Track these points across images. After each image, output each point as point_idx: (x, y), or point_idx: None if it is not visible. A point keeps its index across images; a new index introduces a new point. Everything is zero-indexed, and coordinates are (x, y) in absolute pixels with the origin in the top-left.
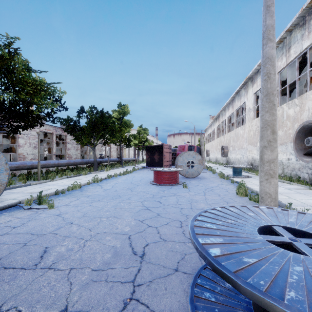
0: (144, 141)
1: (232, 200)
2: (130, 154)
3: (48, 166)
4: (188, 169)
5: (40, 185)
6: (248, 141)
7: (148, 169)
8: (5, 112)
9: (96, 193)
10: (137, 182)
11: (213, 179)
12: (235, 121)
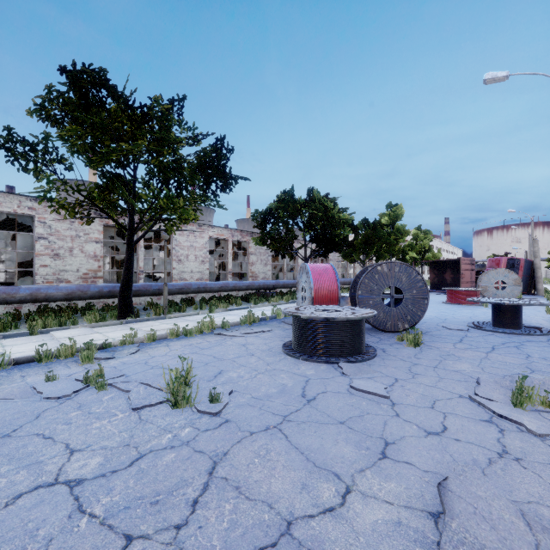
0: (423, 251)
1: (533, 315)
2: None
3: None
4: (497, 291)
5: None
6: None
7: (435, 293)
8: (319, 242)
9: None
10: None
11: None
12: None
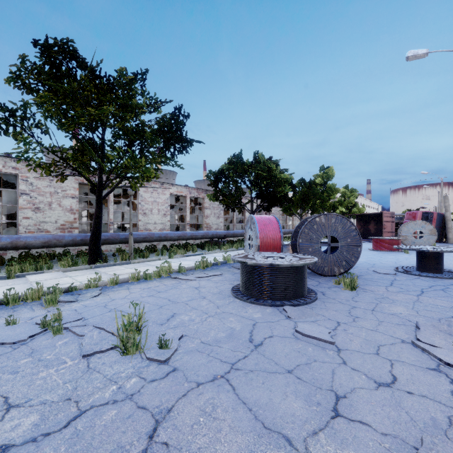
0: (350, 206)
1: (449, 260)
2: None
3: None
4: (415, 240)
5: None
6: None
7: None
8: (263, 198)
9: None
10: None
11: None
12: None
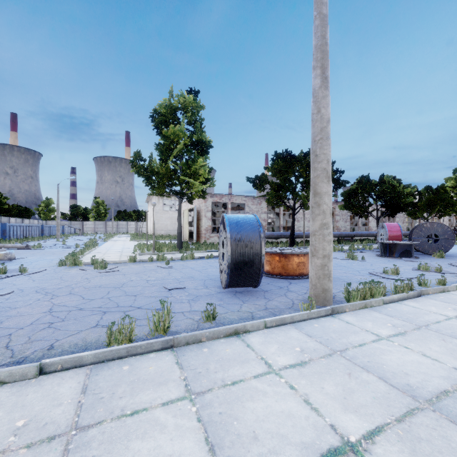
0: None
1: None
2: None
3: None
4: None
5: None
6: None
7: None
8: (387, 207)
9: None
10: None
11: None
12: None
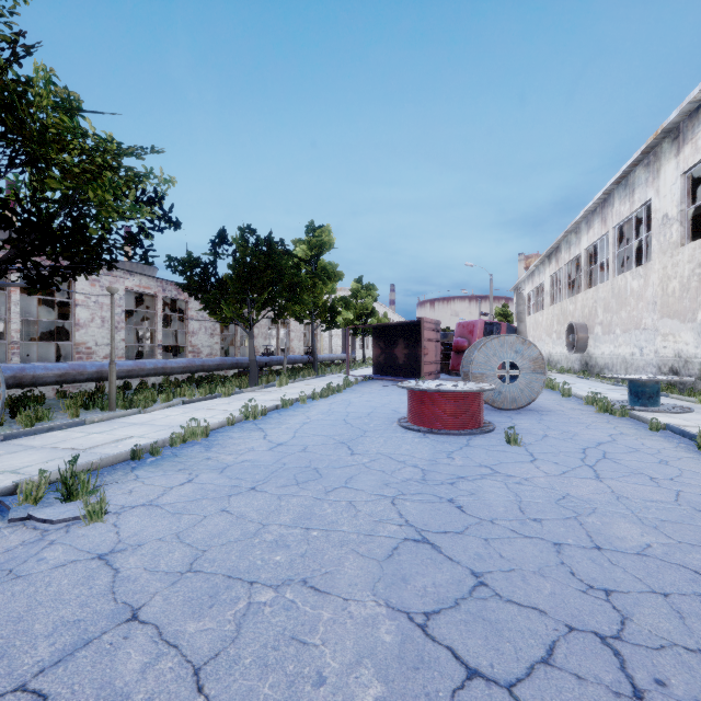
0: (366, 314)
1: None
2: (334, 346)
3: (140, 375)
4: (502, 386)
5: (109, 426)
6: (660, 307)
7: (381, 383)
8: (15, 229)
9: (247, 458)
10: (361, 419)
11: (580, 415)
12: (612, 256)
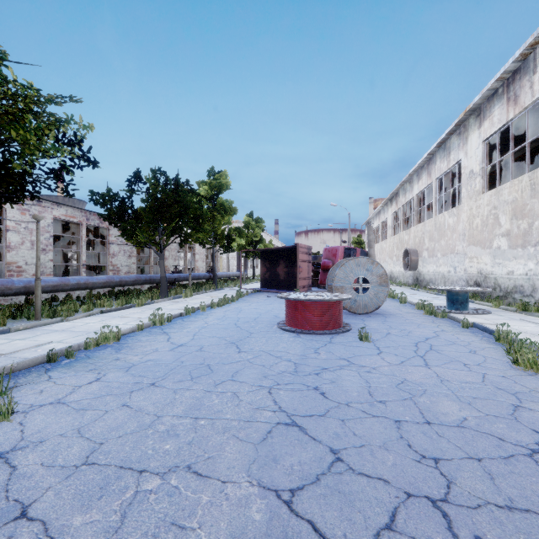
0: (255, 241)
1: (518, 384)
2: (231, 265)
3: (64, 289)
4: (357, 296)
5: (32, 333)
6: (468, 237)
7: (266, 295)
8: None
9: (151, 358)
10: (248, 323)
11: (413, 317)
12: (435, 200)
